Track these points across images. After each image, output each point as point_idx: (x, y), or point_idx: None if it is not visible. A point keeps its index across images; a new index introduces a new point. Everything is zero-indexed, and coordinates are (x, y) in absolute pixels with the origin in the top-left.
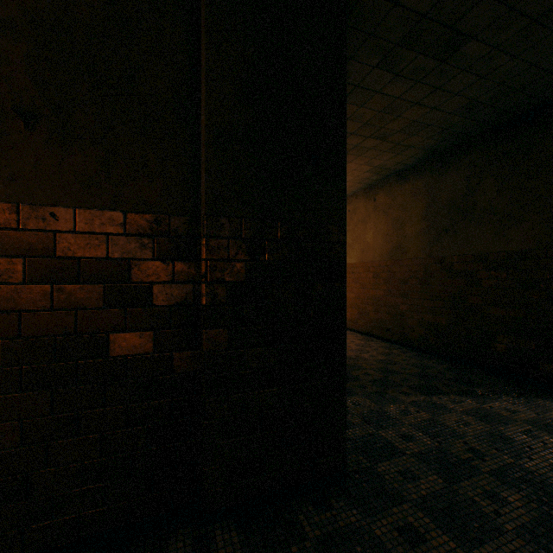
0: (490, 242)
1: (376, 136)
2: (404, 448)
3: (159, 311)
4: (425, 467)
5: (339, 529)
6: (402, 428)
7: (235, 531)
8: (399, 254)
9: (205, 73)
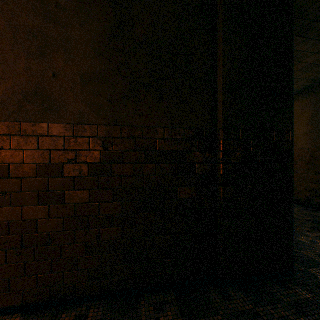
0: None
1: None
2: None
3: (198, 177)
4: None
5: (301, 299)
6: (315, 251)
7: (240, 292)
8: None
9: (222, 55)
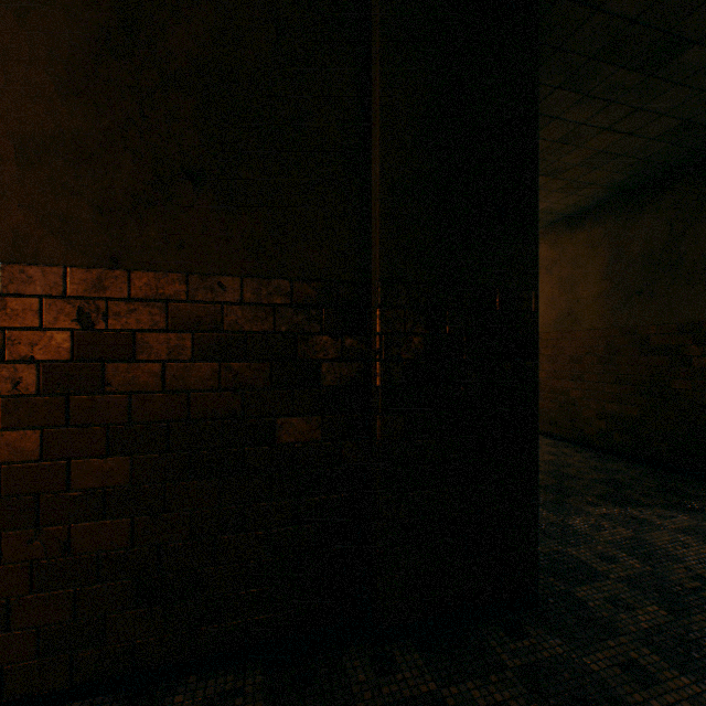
0: (704, 307)
1: (545, 173)
2: (606, 570)
3: (327, 393)
4: (639, 595)
5: (543, 659)
6: (597, 546)
7: (416, 653)
8: (569, 324)
9: (379, 115)
